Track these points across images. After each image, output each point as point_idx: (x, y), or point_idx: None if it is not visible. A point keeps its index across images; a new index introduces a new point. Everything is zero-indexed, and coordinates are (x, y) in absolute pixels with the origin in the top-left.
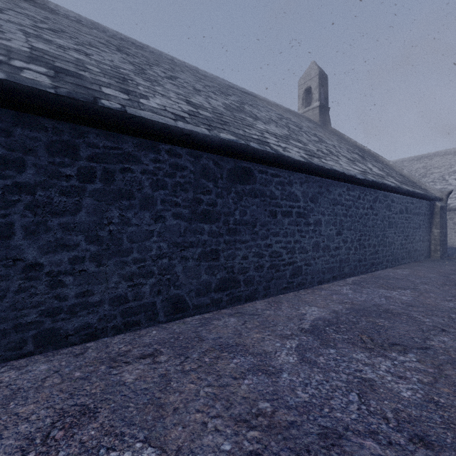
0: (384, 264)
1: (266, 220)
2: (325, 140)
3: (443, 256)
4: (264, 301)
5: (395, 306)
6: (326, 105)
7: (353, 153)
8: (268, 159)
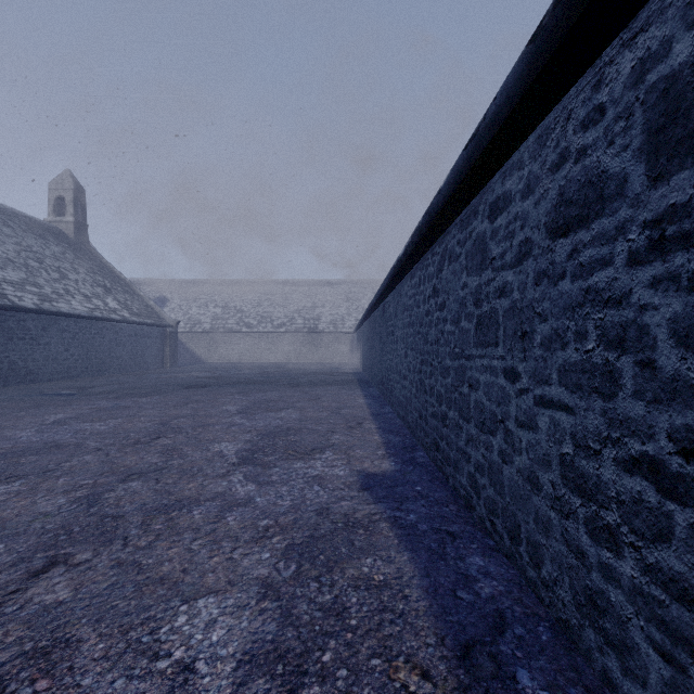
0: (112, 371)
1: (5, 342)
2: (70, 275)
3: (173, 367)
4: (4, 387)
5: (87, 382)
6: (84, 221)
7: (99, 287)
8: (8, 308)
